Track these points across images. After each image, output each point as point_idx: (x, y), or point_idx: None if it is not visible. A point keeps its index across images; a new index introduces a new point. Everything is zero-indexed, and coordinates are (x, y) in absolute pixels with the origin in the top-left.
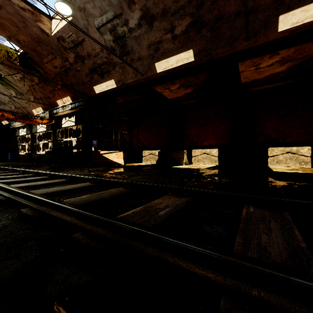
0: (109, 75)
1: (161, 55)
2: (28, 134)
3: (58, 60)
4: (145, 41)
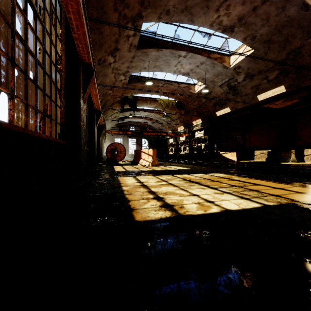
0: (226, 105)
1: (261, 91)
2: (174, 142)
3: (196, 102)
4: (249, 86)
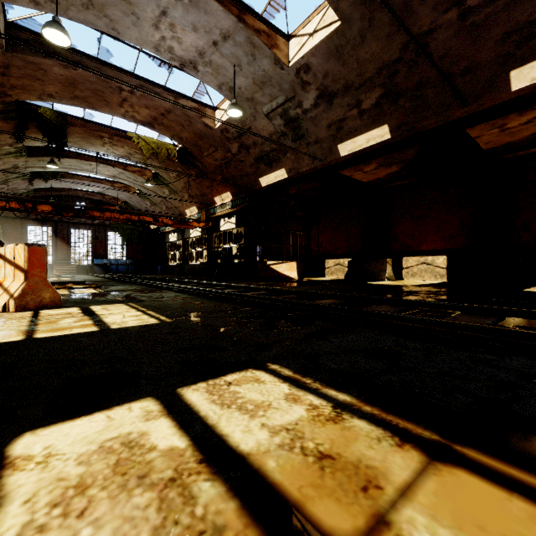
0: (278, 163)
1: (345, 135)
2: (179, 240)
3: (219, 152)
4: (324, 121)
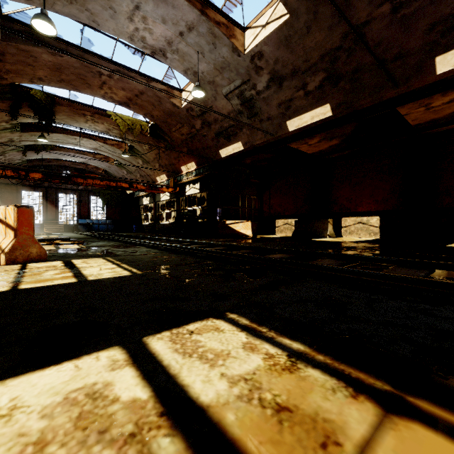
0: (236, 137)
1: (293, 113)
2: (151, 203)
3: (185, 128)
4: (274, 101)
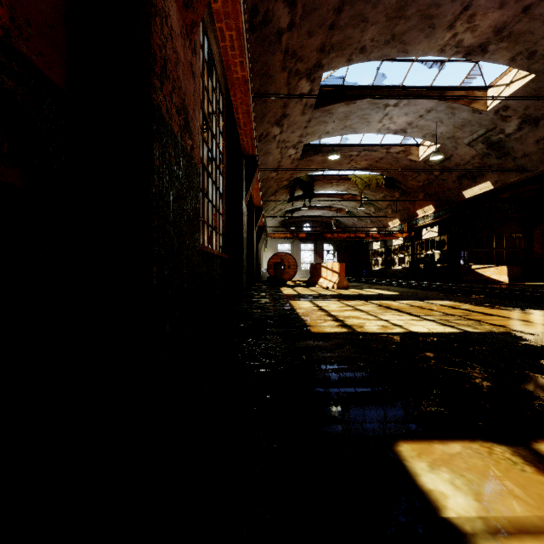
0: (482, 177)
1: None
2: (381, 248)
3: (422, 176)
4: (530, 139)
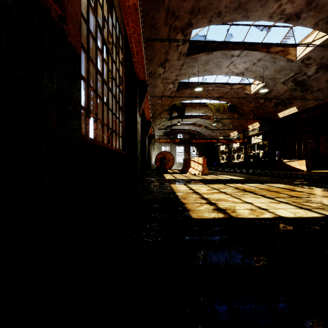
0: (291, 104)
1: None
2: (226, 149)
3: (252, 103)
4: (323, 79)
